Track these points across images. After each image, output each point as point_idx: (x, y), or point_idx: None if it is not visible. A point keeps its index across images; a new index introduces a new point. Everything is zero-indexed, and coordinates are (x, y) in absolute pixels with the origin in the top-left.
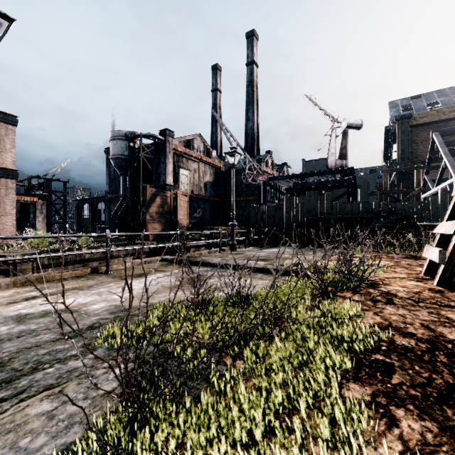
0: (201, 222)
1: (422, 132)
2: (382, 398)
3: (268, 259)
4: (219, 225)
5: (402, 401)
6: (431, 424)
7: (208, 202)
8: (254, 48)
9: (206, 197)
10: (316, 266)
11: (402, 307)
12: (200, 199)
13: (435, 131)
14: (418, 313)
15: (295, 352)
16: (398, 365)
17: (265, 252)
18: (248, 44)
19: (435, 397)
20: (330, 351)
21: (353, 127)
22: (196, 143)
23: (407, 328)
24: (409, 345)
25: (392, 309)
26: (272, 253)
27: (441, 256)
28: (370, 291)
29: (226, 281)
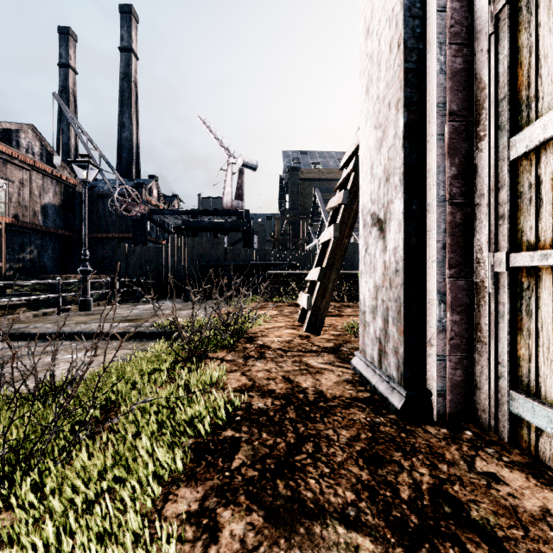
0: (36, 268)
1: (308, 187)
2: (212, 499)
3: (139, 319)
4: (72, 273)
5: (234, 494)
6: (257, 515)
7: (51, 237)
8: (132, 31)
9: (46, 228)
10: (177, 325)
11: (272, 360)
12: (34, 230)
13: (317, 187)
14: (284, 365)
15: (115, 464)
16: (246, 439)
17: (138, 308)
18: (123, 21)
19: (272, 471)
20: (160, 448)
21: (249, 167)
22: (25, 139)
23: (269, 384)
24: (265, 406)
25: (261, 365)
26: (148, 310)
27: (308, 302)
28: (246, 347)
29: (49, 360)
